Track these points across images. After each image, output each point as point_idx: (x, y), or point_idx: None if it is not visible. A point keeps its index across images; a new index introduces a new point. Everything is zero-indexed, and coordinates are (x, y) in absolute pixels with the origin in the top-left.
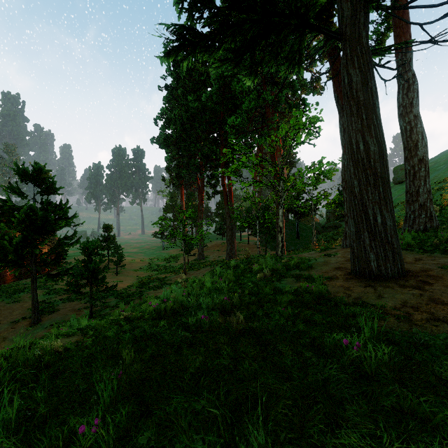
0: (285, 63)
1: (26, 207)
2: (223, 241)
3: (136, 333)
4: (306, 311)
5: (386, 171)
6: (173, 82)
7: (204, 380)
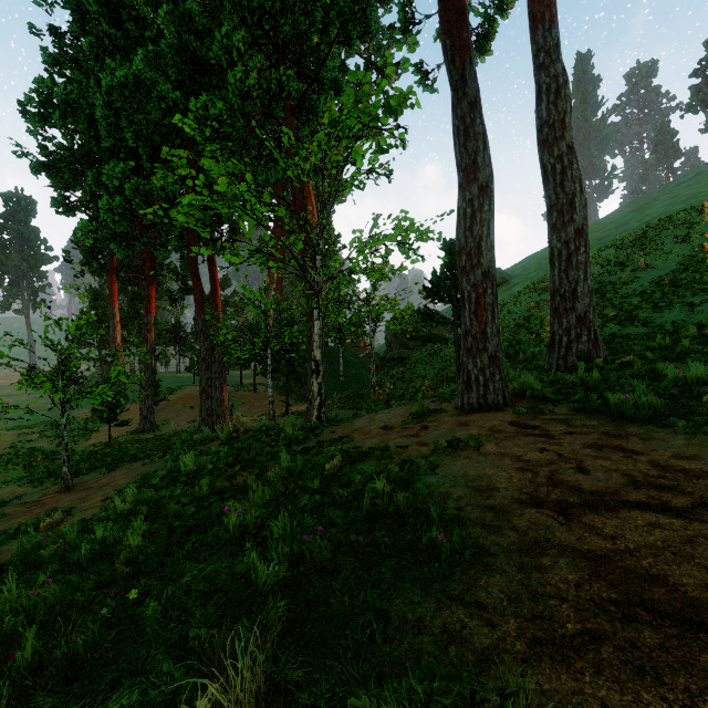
0: None
1: None
2: None
3: None
4: None
5: None
6: (72, 25)
7: None
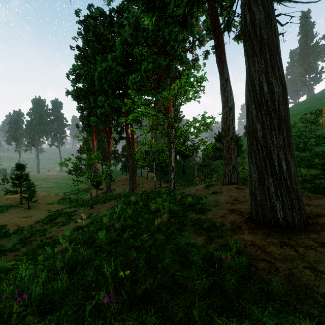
0: None
1: None
2: (127, 176)
3: None
4: None
5: (288, 115)
6: (84, 44)
7: None
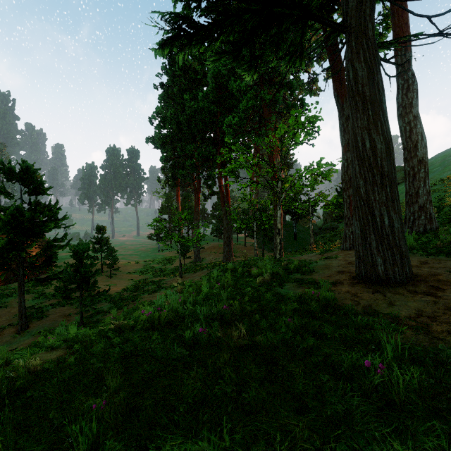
0: (286, 57)
1: (12, 208)
2: (220, 242)
3: (126, 348)
4: (314, 322)
5: (393, 170)
6: (168, 80)
7: (202, 412)
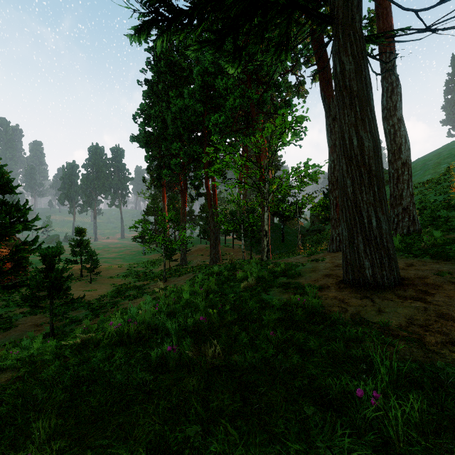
0: (271, 48)
1: None
2: (207, 245)
3: (82, 371)
4: (299, 334)
5: (381, 169)
6: (153, 76)
7: None
